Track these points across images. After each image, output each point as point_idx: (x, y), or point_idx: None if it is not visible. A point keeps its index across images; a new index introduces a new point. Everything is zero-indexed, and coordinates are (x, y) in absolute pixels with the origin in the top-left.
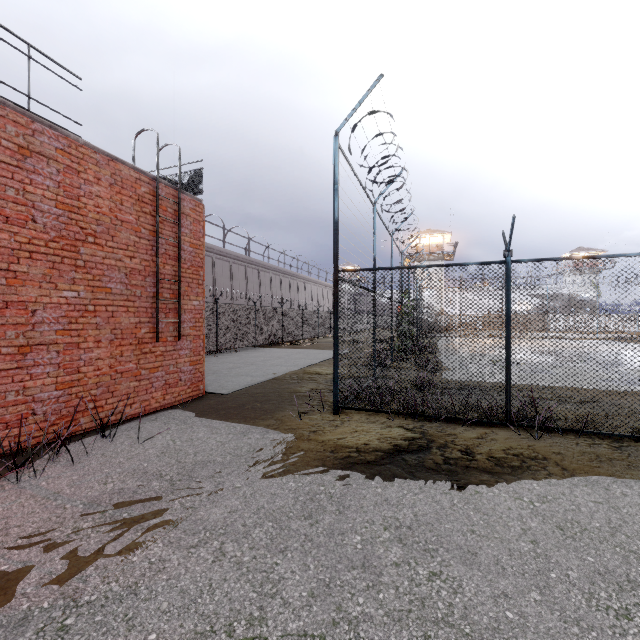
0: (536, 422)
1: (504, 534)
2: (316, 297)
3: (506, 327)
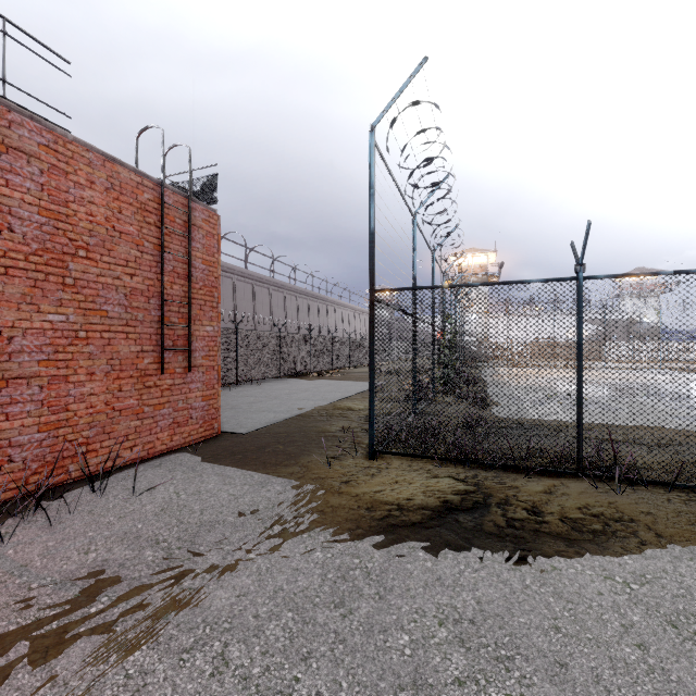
0: (616, 473)
1: (599, 633)
2: (347, 323)
3: (578, 357)
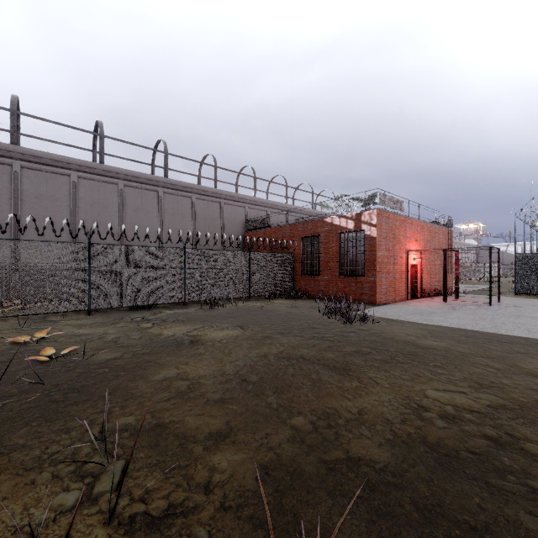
0: None
1: None
2: None
3: None
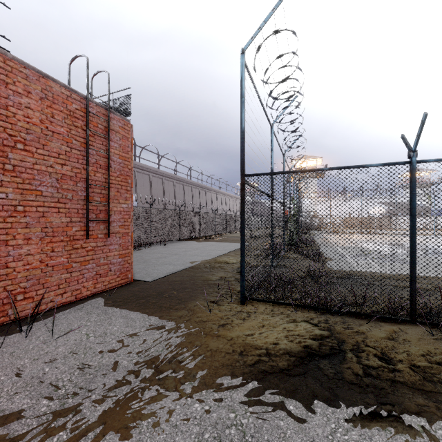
0: None
1: None
2: (224, 204)
3: (411, 226)
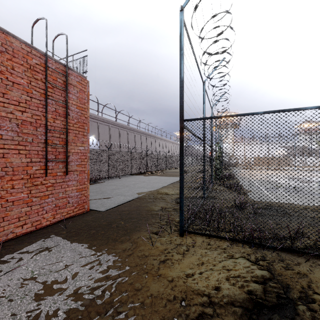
0: None
1: None
2: (165, 148)
3: None
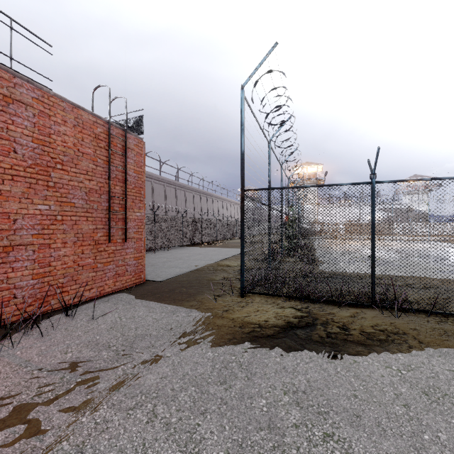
0: (395, 304)
1: (381, 398)
2: (226, 210)
3: (372, 232)
